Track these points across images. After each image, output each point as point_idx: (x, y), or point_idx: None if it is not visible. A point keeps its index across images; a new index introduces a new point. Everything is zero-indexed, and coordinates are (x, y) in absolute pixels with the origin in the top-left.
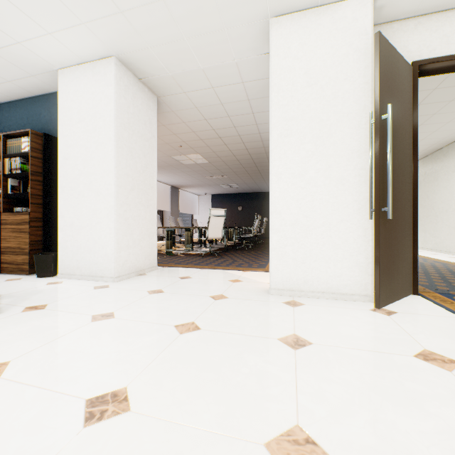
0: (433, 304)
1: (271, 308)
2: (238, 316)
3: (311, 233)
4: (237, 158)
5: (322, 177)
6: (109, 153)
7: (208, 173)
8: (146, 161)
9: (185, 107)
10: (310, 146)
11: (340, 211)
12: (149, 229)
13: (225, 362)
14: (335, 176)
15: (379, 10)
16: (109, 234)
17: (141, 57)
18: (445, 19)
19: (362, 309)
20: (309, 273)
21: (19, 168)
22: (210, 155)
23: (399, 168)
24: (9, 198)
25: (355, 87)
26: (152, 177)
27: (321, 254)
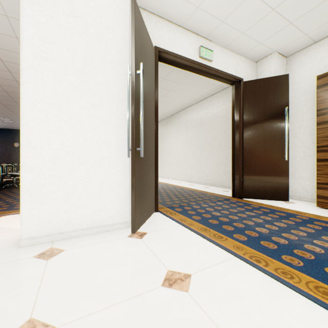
0: (167, 217)
1: (9, 275)
2: None
3: (75, 170)
4: (5, 88)
5: (87, 114)
6: None
7: None
8: None
9: None
10: (74, 79)
11: (104, 149)
12: None
13: None
14: (100, 116)
15: None
16: None
17: None
18: (171, 28)
19: (122, 238)
20: (73, 212)
21: None
22: None
23: (148, 119)
24: None
25: (117, 40)
26: None
27: (86, 191)
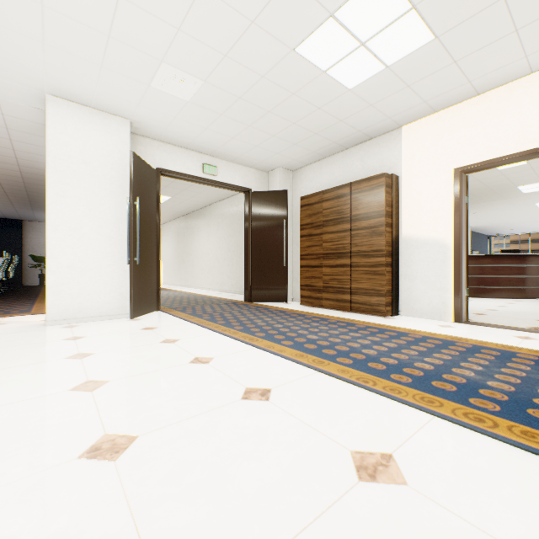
0: (164, 313)
1: (51, 331)
2: (22, 339)
3: (86, 274)
4: None
5: (95, 233)
6: None
7: None
8: None
9: None
10: (85, 208)
11: (109, 258)
12: None
13: (26, 352)
14: (106, 234)
15: (137, 128)
16: None
17: None
18: (174, 150)
19: (123, 321)
20: (85, 304)
21: None
22: None
23: (147, 233)
24: None
25: (120, 176)
26: None
27: (95, 289)
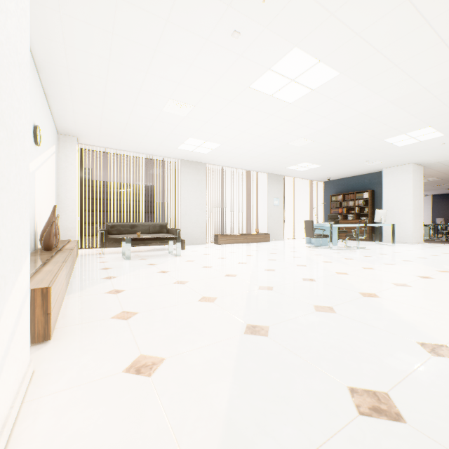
0: None
1: None
2: None
3: None
4: None
5: None
6: (409, 198)
7: (437, 184)
8: (420, 196)
9: (438, 166)
10: None
11: None
12: (420, 225)
13: None
14: None
15: None
16: (409, 227)
17: (424, 161)
18: None
19: None
20: None
21: (362, 203)
22: (444, 176)
23: None
24: (355, 214)
25: None
26: (421, 203)
27: None
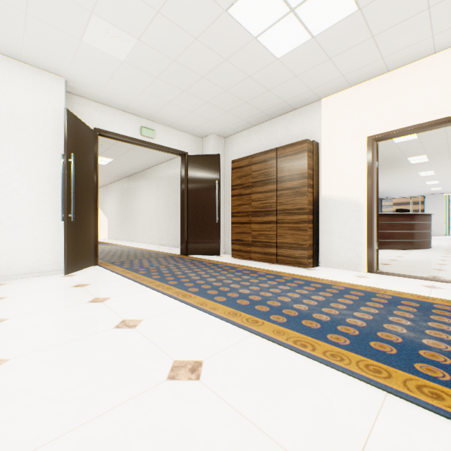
0: (102, 268)
1: None
2: None
3: (16, 230)
4: None
5: (26, 189)
6: None
7: None
8: None
9: None
10: (15, 164)
11: (42, 215)
12: None
13: None
14: (38, 190)
15: (73, 88)
16: None
17: None
18: (112, 111)
19: (56, 277)
20: (14, 261)
21: None
22: None
23: (83, 191)
24: None
25: (53, 133)
26: None
27: (25, 246)
